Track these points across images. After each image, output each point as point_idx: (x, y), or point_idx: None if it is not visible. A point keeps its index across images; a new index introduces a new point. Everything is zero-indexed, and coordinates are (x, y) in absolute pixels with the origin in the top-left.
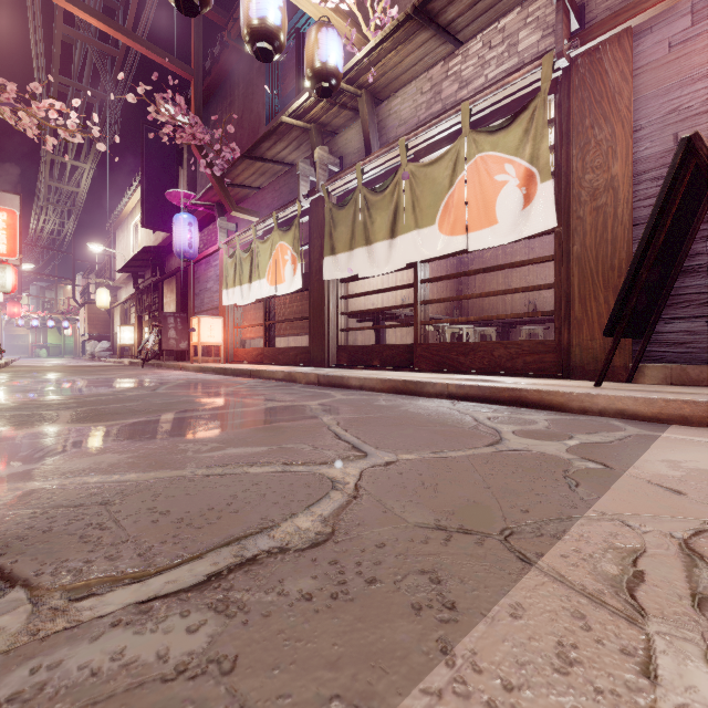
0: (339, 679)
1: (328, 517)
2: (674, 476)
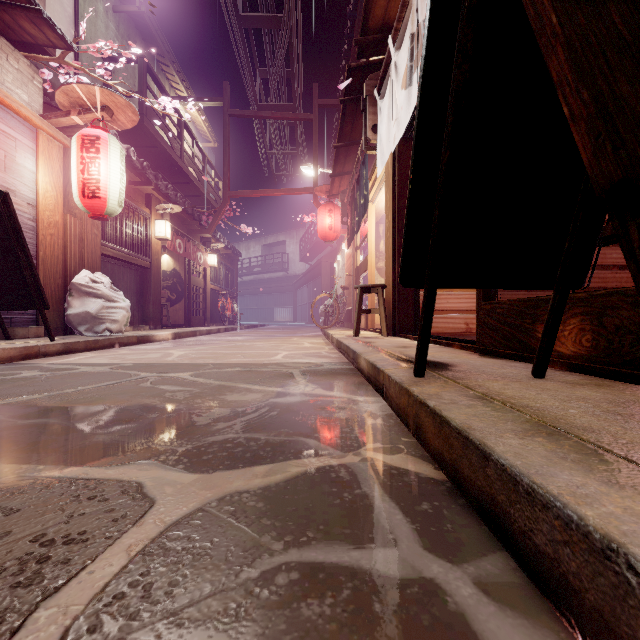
0: (262, 363)
1: (224, 369)
2: (135, 361)
